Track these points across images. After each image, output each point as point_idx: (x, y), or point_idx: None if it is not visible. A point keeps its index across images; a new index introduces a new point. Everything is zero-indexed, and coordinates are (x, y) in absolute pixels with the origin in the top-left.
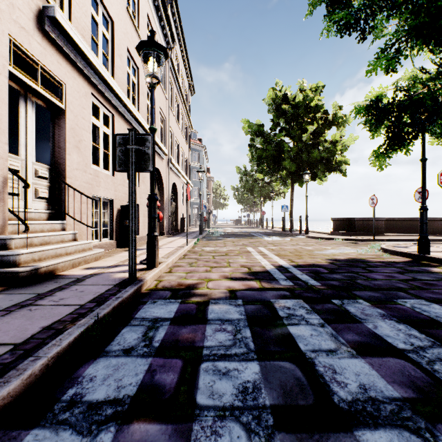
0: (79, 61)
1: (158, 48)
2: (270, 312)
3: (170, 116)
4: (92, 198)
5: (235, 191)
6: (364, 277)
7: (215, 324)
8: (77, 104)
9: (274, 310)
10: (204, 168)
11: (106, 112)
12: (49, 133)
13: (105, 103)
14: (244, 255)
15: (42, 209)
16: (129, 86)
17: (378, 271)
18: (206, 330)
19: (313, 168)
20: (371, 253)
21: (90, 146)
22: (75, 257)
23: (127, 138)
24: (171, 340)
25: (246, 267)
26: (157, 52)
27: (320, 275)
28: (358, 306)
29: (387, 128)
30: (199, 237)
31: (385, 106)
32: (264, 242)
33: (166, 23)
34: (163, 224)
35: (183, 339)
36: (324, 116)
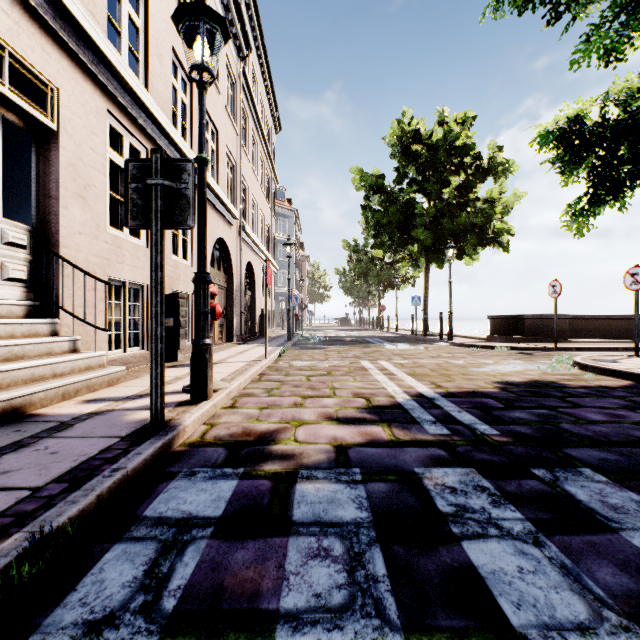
0: (84, 52)
1: (210, 18)
2: (418, 501)
3: (244, 161)
4: (105, 281)
5: (341, 276)
6: (570, 417)
7: (308, 537)
8: (81, 125)
9: (426, 495)
10: (296, 242)
11: (134, 145)
12: (31, 172)
13: (133, 130)
14: (358, 374)
15: (15, 299)
16: (176, 108)
17: (589, 405)
18: (288, 554)
19: (459, 239)
20: (562, 370)
21: (106, 196)
22: (69, 381)
23: (148, 167)
24: (207, 587)
25: (362, 397)
26: (208, 25)
27: (491, 412)
28: (588, 486)
29: (590, 167)
30: (287, 344)
31: (591, 130)
32: (388, 353)
33: (237, 18)
34: (232, 324)
35: (234, 584)
36: (476, 162)
